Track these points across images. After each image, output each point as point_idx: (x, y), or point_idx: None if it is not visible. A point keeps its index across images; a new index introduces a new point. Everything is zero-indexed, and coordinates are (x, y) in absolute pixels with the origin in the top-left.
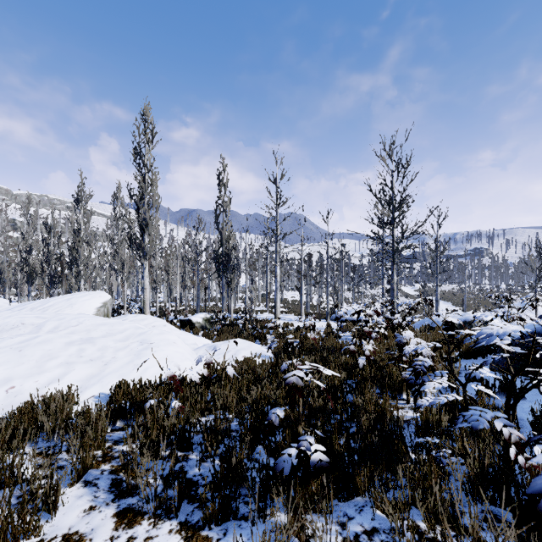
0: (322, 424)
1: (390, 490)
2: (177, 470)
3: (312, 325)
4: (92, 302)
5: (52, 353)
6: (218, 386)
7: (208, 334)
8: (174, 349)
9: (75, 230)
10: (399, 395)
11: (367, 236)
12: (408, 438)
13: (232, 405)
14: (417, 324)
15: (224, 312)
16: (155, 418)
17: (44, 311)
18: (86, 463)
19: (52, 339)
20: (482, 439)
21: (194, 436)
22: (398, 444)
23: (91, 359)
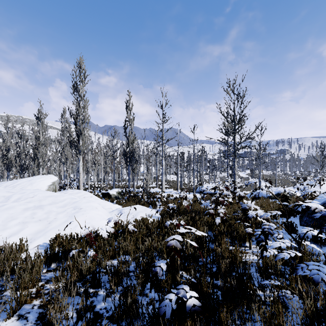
0: (193, 269)
1: (246, 323)
2: (88, 304)
3: (184, 196)
4: (45, 182)
5: (14, 216)
6: (122, 238)
7: (119, 202)
8: (95, 212)
9: (36, 137)
10: (243, 244)
11: (219, 141)
12: (253, 276)
13: (131, 251)
14: (249, 195)
15: (130, 188)
16: (74, 265)
17: (13, 187)
18: (21, 300)
19: (14, 206)
20: (308, 279)
21: (103, 276)
22: (248, 283)
23: (40, 219)
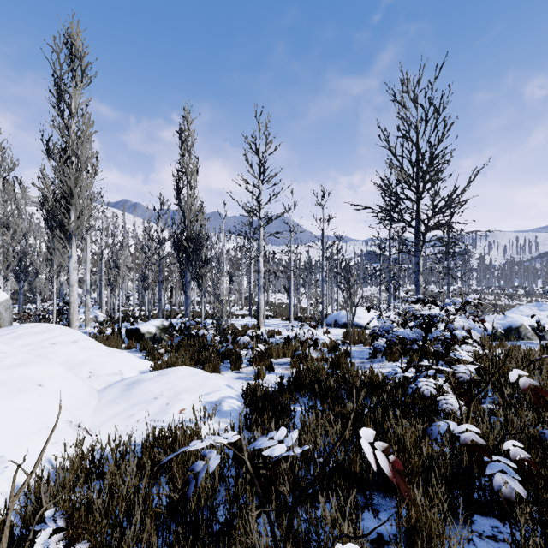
0: None
1: None
2: None
3: (312, 340)
4: None
5: None
6: None
7: (153, 353)
8: (22, 404)
9: None
10: None
11: (382, 213)
12: None
13: None
14: None
15: (186, 317)
16: None
17: None
18: None
19: None
20: None
21: None
22: None
23: None
